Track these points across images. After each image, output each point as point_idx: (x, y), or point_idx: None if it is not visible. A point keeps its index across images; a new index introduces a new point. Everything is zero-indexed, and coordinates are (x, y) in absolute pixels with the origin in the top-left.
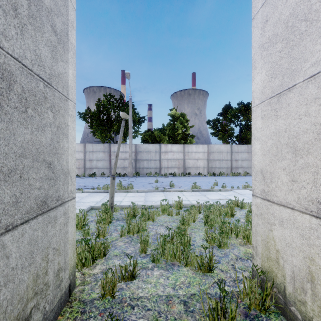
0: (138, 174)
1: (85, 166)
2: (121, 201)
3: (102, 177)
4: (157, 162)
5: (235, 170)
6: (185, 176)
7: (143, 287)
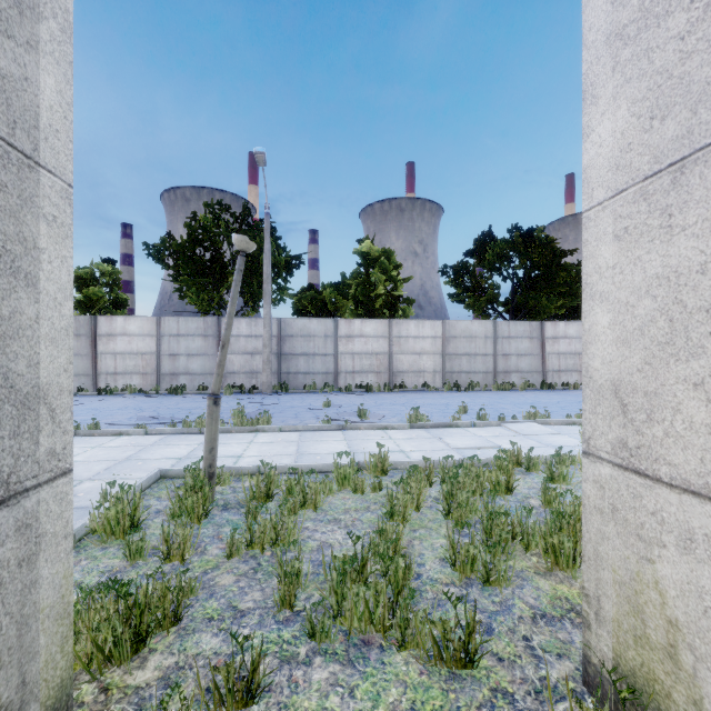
0: (286, 387)
1: (160, 369)
2: (240, 455)
3: (200, 394)
4: (330, 359)
5: (504, 378)
6: (392, 391)
7: None
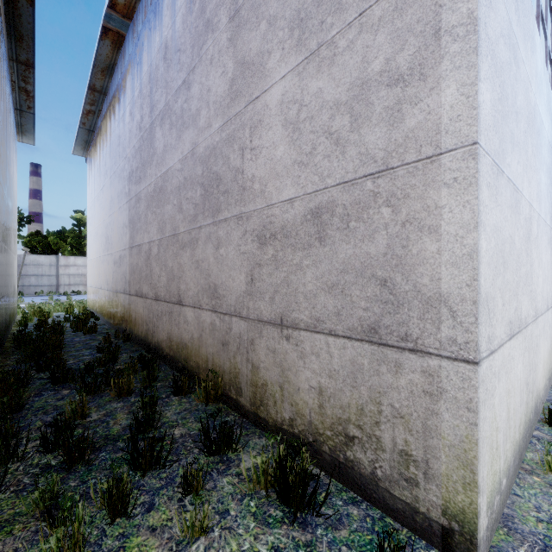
0: (22, 293)
1: None
2: None
3: None
4: (53, 278)
5: None
6: None
7: None
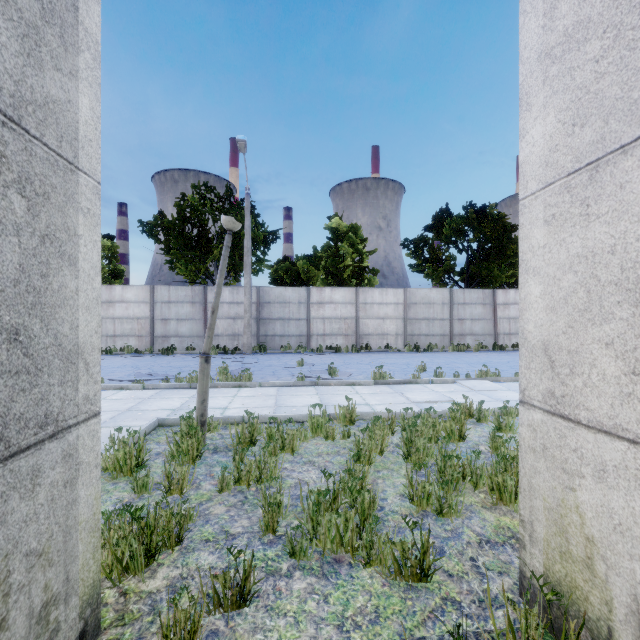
0: (264, 348)
1: (153, 332)
2: (226, 407)
3: (189, 354)
4: (303, 323)
5: (460, 340)
6: (359, 352)
7: (266, 625)
